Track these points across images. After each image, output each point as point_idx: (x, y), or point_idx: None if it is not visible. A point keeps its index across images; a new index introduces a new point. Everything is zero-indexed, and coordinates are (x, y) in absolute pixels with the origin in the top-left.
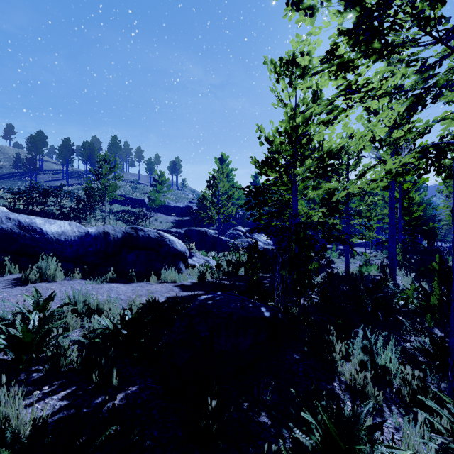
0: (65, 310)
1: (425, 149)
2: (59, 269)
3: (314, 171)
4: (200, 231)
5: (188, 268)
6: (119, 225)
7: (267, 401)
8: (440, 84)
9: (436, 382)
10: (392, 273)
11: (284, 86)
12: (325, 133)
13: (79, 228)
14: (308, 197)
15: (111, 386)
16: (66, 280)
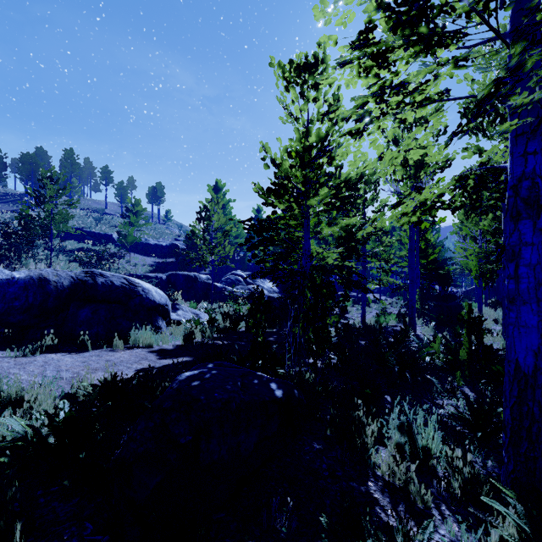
0: None
1: (463, 177)
2: None
3: (331, 203)
4: (188, 276)
5: (170, 325)
6: (73, 268)
7: (282, 531)
8: (527, 69)
9: (482, 461)
10: (412, 323)
11: (295, 96)
12: (349, 151)
13: None
14: (322, 235)
15: None
16: None
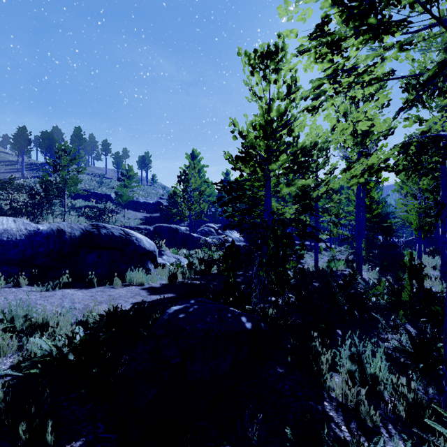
0: None
1: (406, 144)
2: None
3: (289, 167)
4: (170, 228)
5: (157, 268)
6: (81, 221)
7: (253, 439)
8: None
9: (424, 388)
10: (359, 268)
11: (259, 79)
12: (306, 124)
13: (26, 226)
14: (281, 194)
15: (44, 443)
16: (7, 288)
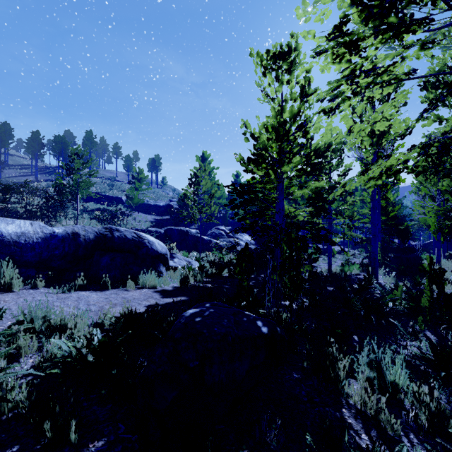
0: (17, 330)
1: (427, 145)
2: (16, 276)
3: (302, 169)
4: (181, 231)
5: (169, 270)
6: (93, 224)
7: (271, 444)
8: None
9: (446, 397)
10: (374, 272)
11: (271, 80)
12: (321, 126)
13: (43, 229)
14: (294, 196)
15: (68, 441)
16: (25, 289)
